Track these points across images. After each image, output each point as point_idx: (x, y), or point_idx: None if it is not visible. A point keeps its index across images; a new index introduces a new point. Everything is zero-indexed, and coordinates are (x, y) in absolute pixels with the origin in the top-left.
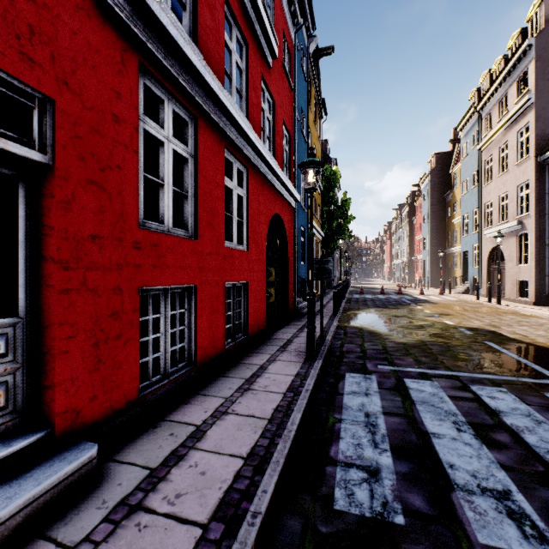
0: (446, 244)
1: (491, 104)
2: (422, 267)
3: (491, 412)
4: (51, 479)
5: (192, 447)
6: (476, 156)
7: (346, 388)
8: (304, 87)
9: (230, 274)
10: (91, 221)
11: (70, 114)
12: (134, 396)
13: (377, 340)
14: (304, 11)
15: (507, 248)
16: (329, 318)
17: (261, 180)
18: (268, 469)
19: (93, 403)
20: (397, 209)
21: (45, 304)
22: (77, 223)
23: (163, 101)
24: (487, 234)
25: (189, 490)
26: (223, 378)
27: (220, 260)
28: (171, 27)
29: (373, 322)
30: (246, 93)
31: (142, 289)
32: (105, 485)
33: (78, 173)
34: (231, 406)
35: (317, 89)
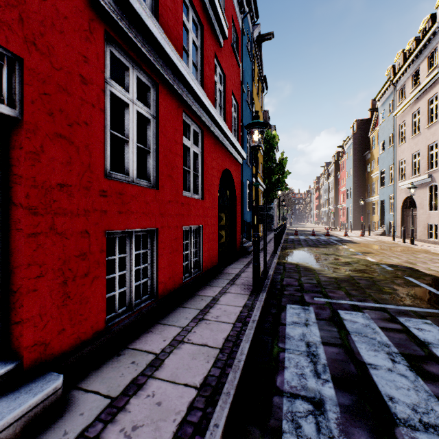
0: (365, 195)
1: (405, 78)
2: (345, 213)
3: (421, 343)
4: (14, 412)
5: (151, 376)
6: (392, 121)
7: (287, 318)
8: (249, 65)
9: (187, 219)
10: (59, 171)
11: (39, 73)
12: (100, 327)
13: (311, 274)
14: (249, 1)
15: (418, 197)
16: (270, 256)
17: (213, 140)
18: (219, 401)
19: (61, 336)
20: (324, 166)
21: (15, 247)
22: (46, 172)
23: (128, 68)
24: (401, 186)
25: (145, 422)
26: (181, 309)
27: (179, 207)
28: (134, 0)
29: (307, 259)
30: (201, 66)
31: (109, 232)
32: (68, 415)
33: (46, 127)
34: (187, 335)
35: (260, 68)
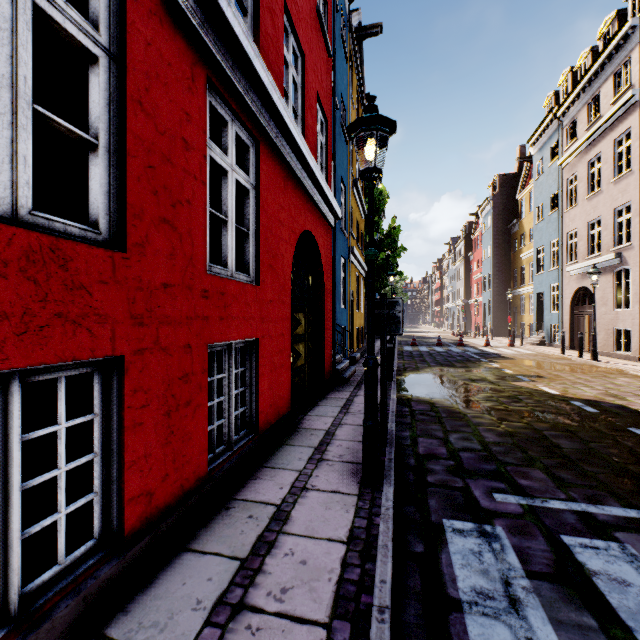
0: (511, 285)
1: (577, 108)
2: (482, 311)
3: None
4: None
5: None
6: (555, 174)
7: (458, 576)
8: (345, 68)
9: (219, 328)
10: None
11: None
12: None
13: (464, 427)
14: None
15: (599, 288)
16: None
17: (282, 170)
18: None
19: None
20: (450, 243)
21: None
22: None
23: None
24: (571, 271)
25: None
26: (191, 559)
27: (195, 300)
28: None
29: (446, 392)
30: (255, 10)
31: None
32: None
33: None
34: None
35: (361, 80)
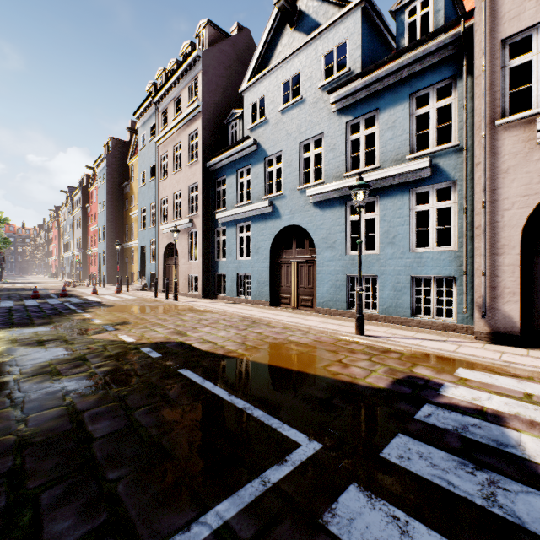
0: (124, 238)
1: (168, 100)
2: (98, 261)
3: None
4: None
5: None
6: (154, 149)
7: None
8: None
9: None
10: None
11: None
12: None
13: None
14: None
15: (181, 244)
16: None
17: None
18: None
19: None
20: (68, 192)
21: None
22: None
23: None
24: (164, 230)
25: None
26: None
27: None
28: None
29: None
30: None
31: None
32: None
33: None
34: None
35: None
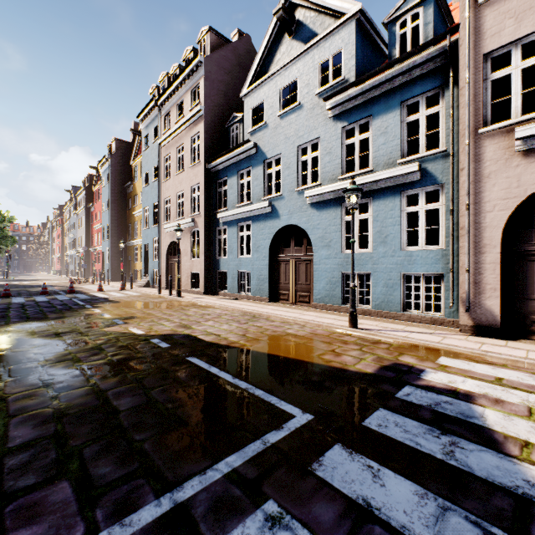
0: (127, 237)
1: (171, 104)
2: (102, 259)
3: None
4: None
5: None
6: (157, 151)
7: None
8: None
9: None
10: None
11: None
12: None
13: None
14: None
15: (183, 243)
16: None
17: None
18: None
19: None
20: (72, 191)
21: None
22: None
23: None
24: (167, 228)
25: None
26: None
27: None
28: None
29: (1, 362)
30: None
31: None
32: None
33: None
34: None
35: None
